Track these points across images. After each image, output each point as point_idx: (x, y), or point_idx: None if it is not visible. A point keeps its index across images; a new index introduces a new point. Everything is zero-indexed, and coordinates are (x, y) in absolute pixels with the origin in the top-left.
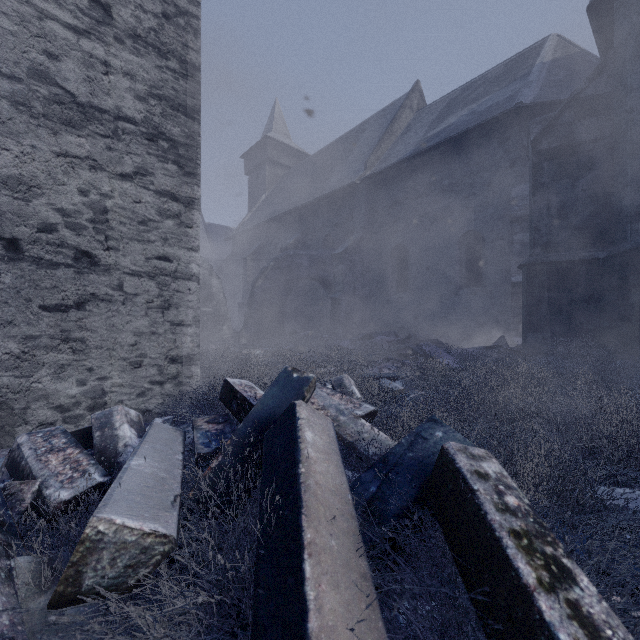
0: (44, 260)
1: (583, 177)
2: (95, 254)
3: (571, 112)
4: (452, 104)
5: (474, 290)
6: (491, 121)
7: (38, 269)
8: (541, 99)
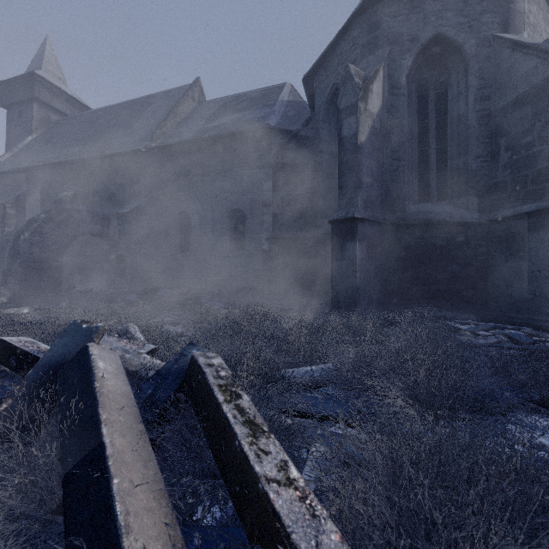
0: None
1: (300, 186)
2: None
3: (294, 143)
4: (225, 107)
5: (240, 253)
6: (251, 131)
7: None
8: (281, 126)
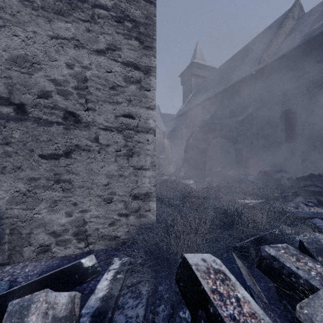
0: (42, 119)
1: None
2: (78, 114)
3: None
4: None
5: None
6: None
7: (38, 126)
8: None
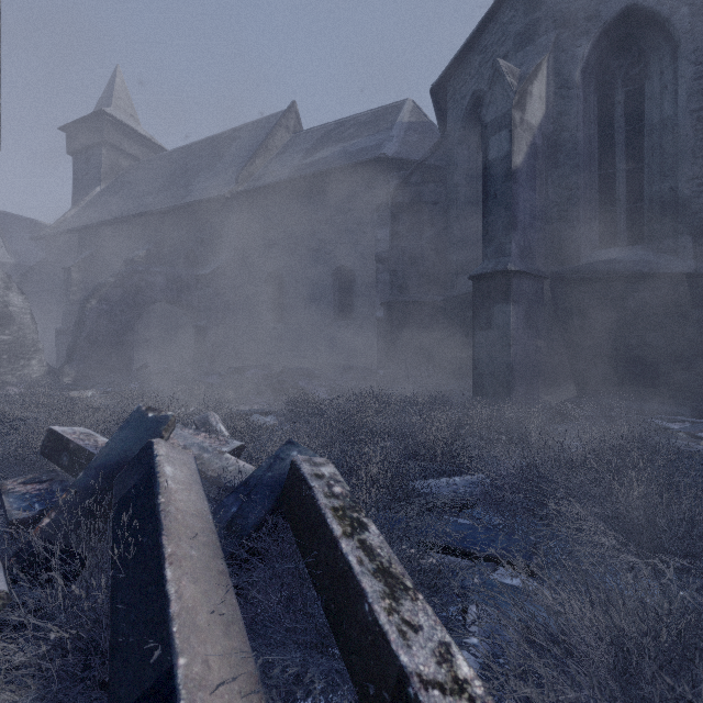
0: None
1: (427, 232)
2: None
3: (419, 175)
4: (327, 136)
5: (346, 323)
6: (361, 164)
7: None
8: (400, 155)
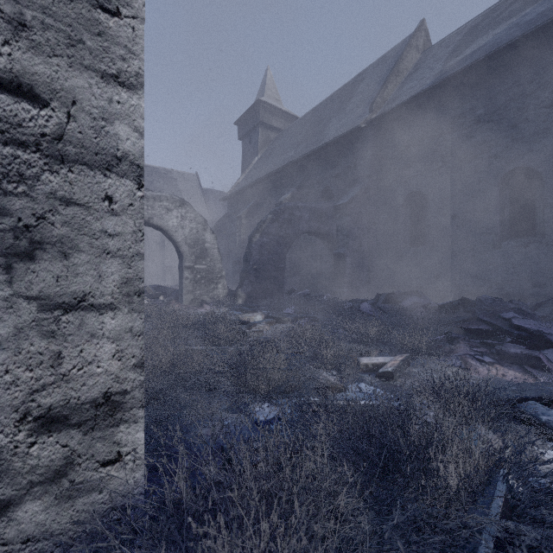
0: None
1: None
2: None
3: None
4: (475, 30)
5: (525, 241)
6: None
7: None
8: None
